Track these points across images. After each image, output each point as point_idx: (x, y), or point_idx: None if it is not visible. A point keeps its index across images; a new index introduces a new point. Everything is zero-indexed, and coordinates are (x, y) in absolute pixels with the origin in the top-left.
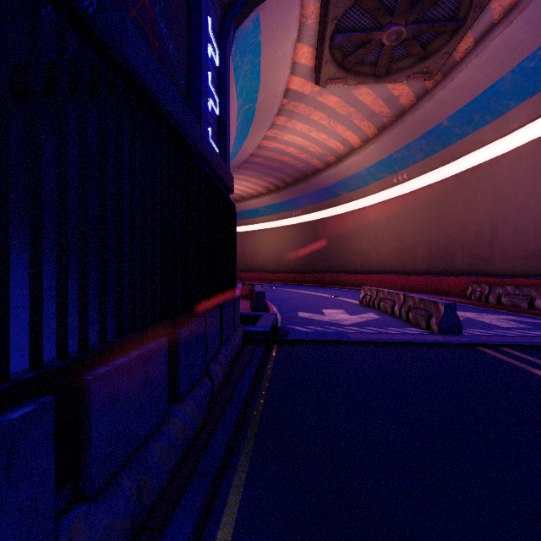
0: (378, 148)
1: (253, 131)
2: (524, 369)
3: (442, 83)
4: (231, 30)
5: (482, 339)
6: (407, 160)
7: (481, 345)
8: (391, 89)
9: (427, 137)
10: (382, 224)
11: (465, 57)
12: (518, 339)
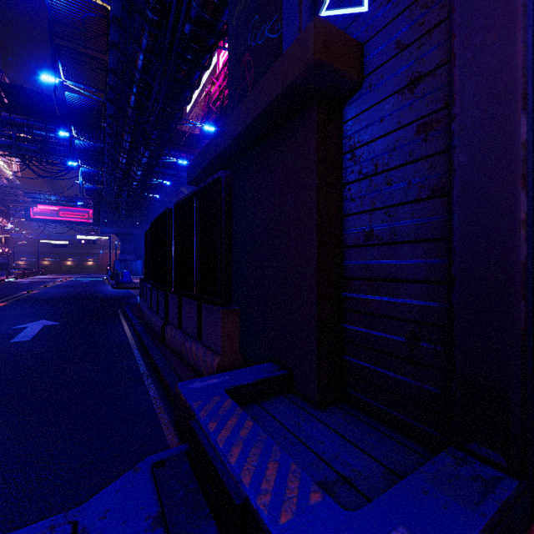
0: None
1: None
2: None
3: None
4: None
5: None
6: None
7: None
8: None
9: None
10: None
11: None
12: None
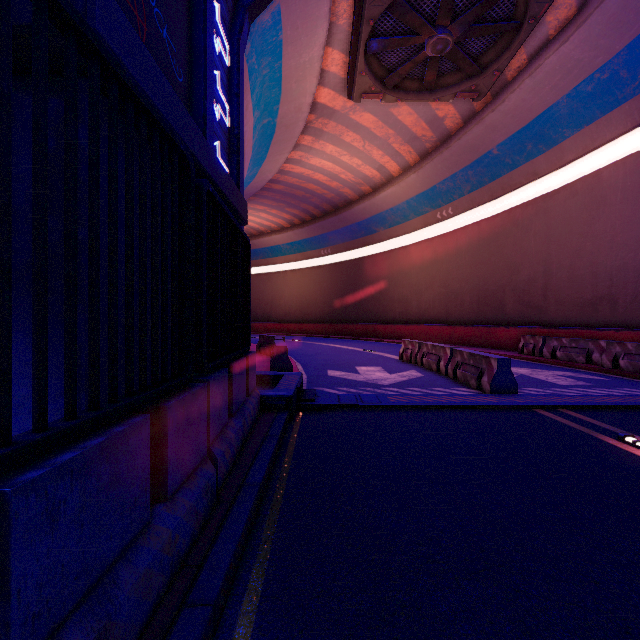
0: (420, 177)
1: (273, 151)
2: (589, 435)
3: (492, 105)
4: (245, 22)
5: (539, 400)
6: (453, 192)
7: (539, 407)
8: (435, 109)
9: (475, 167)
10: (424, 266)
11: (517, 76)
12: (579, 399)
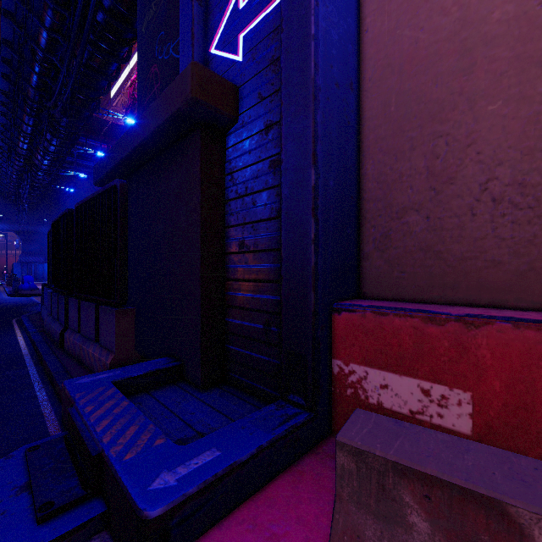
0: None
1: None
2: None
3: None
4: None
5: None
6: None
7: None
8: None
9: None
10: None
11: None
12: None
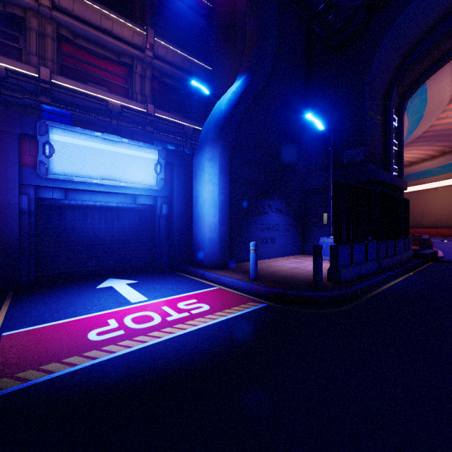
0: None
1: (421, 124)
2: None
3: None
4: (405, 104)
5: None
6: None
7: None
8: None
9: None
10: None
11: None
12: None
